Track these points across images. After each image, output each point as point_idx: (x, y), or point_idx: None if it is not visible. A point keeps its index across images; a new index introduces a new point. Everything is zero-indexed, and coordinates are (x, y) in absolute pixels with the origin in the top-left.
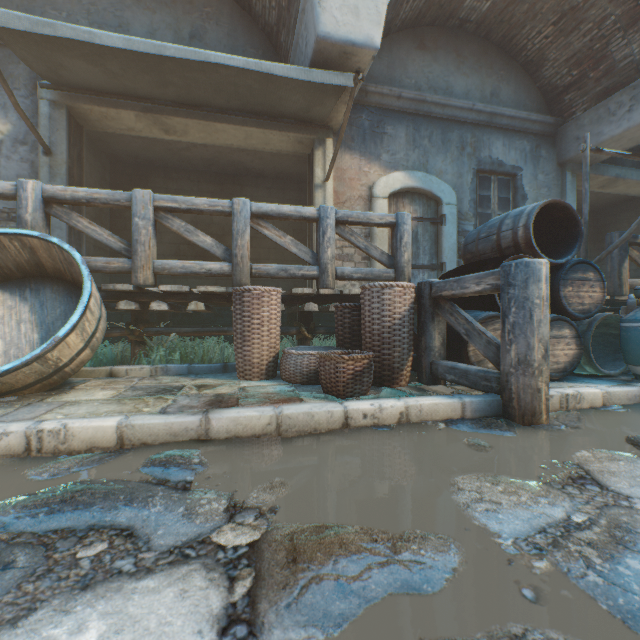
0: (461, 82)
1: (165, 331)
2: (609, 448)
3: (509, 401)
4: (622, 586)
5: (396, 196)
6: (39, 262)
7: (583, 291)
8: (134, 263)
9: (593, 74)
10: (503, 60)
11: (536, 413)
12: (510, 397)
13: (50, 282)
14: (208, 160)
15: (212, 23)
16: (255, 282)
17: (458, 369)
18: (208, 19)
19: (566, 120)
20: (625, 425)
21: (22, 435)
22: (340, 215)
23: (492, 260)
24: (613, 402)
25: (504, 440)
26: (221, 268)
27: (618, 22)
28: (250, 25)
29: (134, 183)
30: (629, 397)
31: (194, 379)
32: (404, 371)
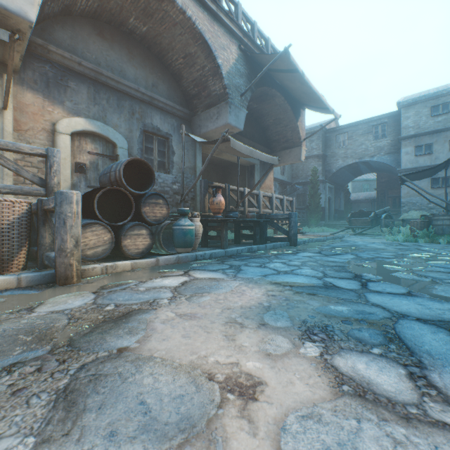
0: (132, 70)
1: None
2: (84, 290)
3: (57, 273)
4: None
5: (80, 135)
6: None
7: (157, 209)
8: None
9: (204, 94)
10: (161, 67)
11: (70, 278)
12: (57, 270)
13: None
14: None
15: None
16: None
17: (49, 257)
18: None
19: (195, 114)
20: (121, 278)
21: None
22: None
23: (100, 188)
24: (139, 267)
25: (24, 296)
26: None
27: (210, 71)
28: None
29: None
30: (149, 264)
31: None
32: (16, 261)
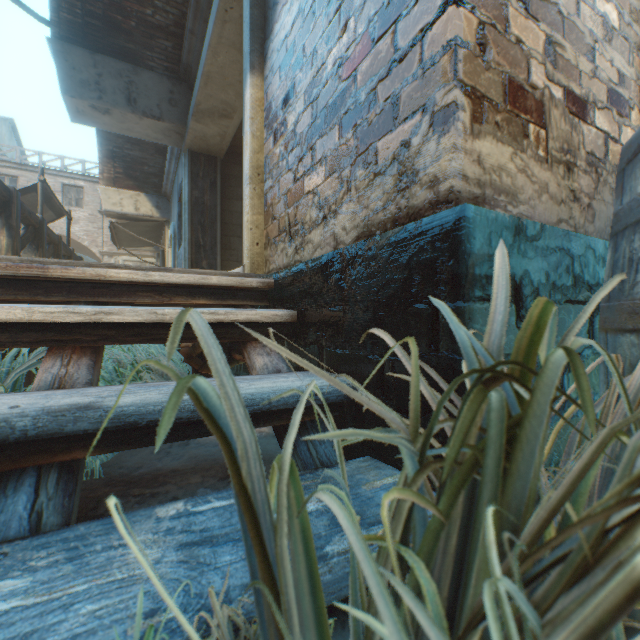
0: None
1: None
2: None
3: None
4: None
5: None
6: None
7: None
8: None
9: None
10: None
11: None
12: None
13: None
14: None
15: None
16: None
17: None
18: None
19: None
20: None
21: None
22: None
23: None
24: None
25: None
26: None
27: None
28: None
29: None
30: None
31: None
32: None
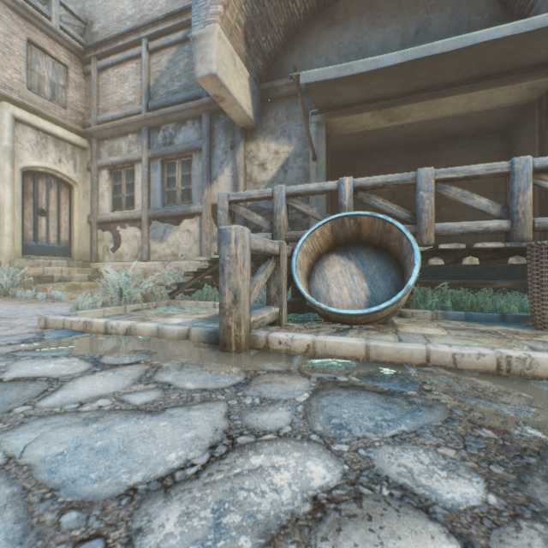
0: None
1: (432, 282)
2: None
3: None
4: None
5: None
6: (358, 233)
7: None
8: (418, 228)
9: None
10: None
11: None
12: None
13: (361, 247)
14: (408, 135)
15: (435, 12)
16: (449, 238)
17: None
18: (431, 10)
19: None
20: None
21: (493, 357)
22: None
23: None
24: None
25: None
26: (498, 225)
27: None
28: None
29: (344, 169)
30: None
31: (486, 325)
32: None
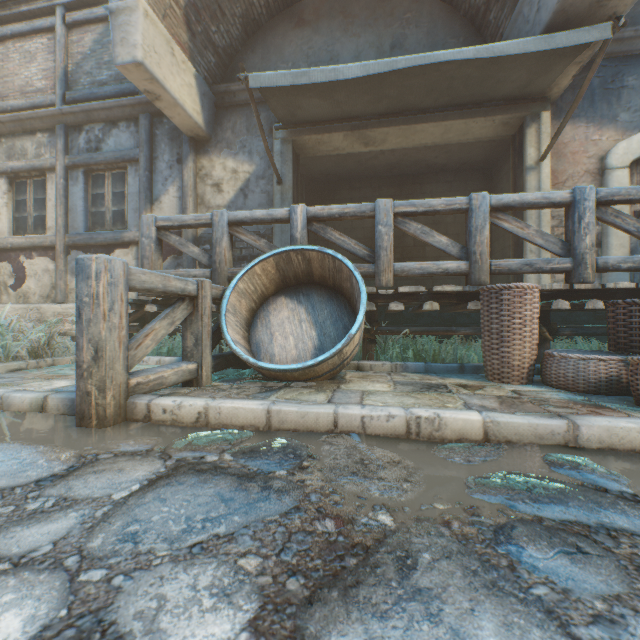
0: None
1: (395, 330)
2: None
3: None
4: None
5: (639, 163)
6: (310, 271)
7: None
8: (377, 267)
9: None
10: None
11: None
12: None
13: (314, 288)
14: (391, 164)
15: (411, 27)
16: (434, 281)
17: None
18: (407, 25)
19: None
20: None
21: (403, 419)
22: (601, 195)
23: None
24: None
25: None
26: (457, 267)
27: None
28: (450, 15)
29: (324, 198)
30: None
31: (441, 378)
32: None
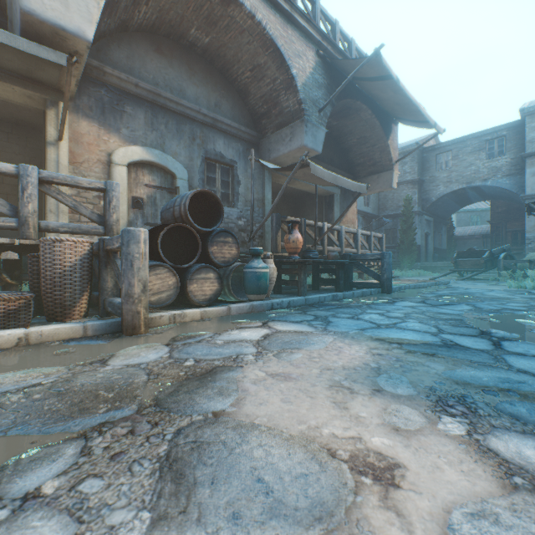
0: (193, 89)
1: None
2: (155, 342)
3: (123, 321)
4: (6, 407)
5: (137, 166)
6: None
7: (225, 249)
8: None
9: (274, 112)
10: (224, 83)
11: (137, 327)
12: (123, 319)
13: None
14: None
15: None
16: None
17: (112, 303)
18: None
19: (264, 136)
20: (192, 328)
21: None
22: (45, 175)
23: (164, 225)
24: (209, 316)
25: (92, 347)
26: None
27: (282, 84)
28: None
29: None
30: (220, 313)
31: None
32: (78, 307)
